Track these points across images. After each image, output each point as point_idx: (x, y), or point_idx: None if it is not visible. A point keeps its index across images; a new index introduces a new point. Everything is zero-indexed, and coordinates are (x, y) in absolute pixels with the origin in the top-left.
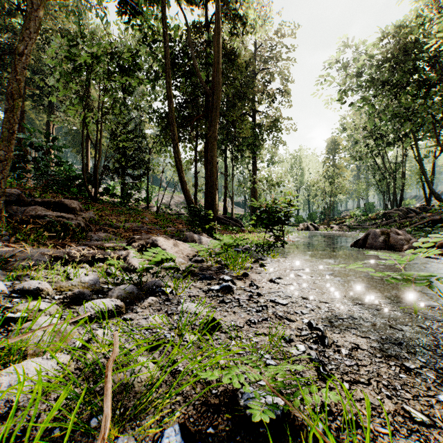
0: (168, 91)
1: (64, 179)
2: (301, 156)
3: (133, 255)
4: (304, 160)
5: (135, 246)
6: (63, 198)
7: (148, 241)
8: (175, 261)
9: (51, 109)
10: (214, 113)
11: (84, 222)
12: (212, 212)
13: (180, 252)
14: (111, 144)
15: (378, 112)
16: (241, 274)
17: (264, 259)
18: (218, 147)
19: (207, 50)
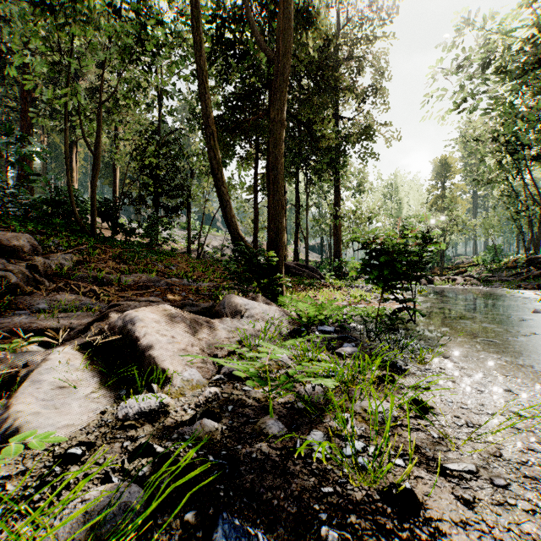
0: (197, 36)
1: (32, 202)
2: (398, 184)
3: (52, 366)
4: (403, 189)
5: (89, 333)
6: (23, 232)
7: (114, 323)
8: (172, 381)
9: (74, 128)
10: (281, 77)
11: (28, 274)
12: (275, 254)
13: (195, 347)
14: (132, 159)
15: (519, 112)
16: (381, 489)
17: (402, 367)
18: (287, 168)
19: (270, 7)
